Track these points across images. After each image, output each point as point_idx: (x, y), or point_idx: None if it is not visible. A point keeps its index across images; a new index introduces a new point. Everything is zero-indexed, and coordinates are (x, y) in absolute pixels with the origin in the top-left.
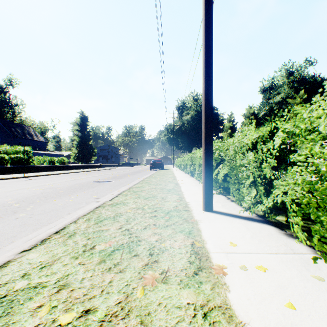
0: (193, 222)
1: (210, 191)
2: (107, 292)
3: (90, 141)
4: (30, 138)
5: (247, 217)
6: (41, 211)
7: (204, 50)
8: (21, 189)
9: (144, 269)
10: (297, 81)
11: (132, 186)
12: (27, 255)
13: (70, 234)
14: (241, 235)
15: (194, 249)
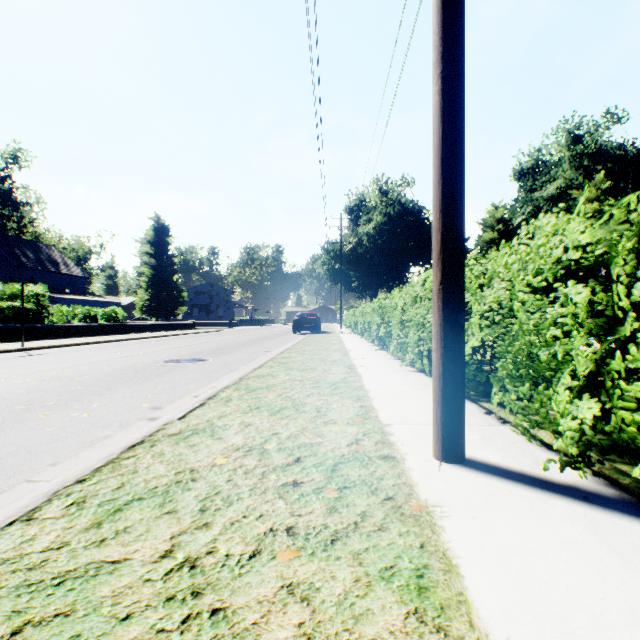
0: (419, 517)
1: (459, 404)
2: None
3: (173, 275)
4: (54, 270)
5: (581, 489)
6: None
7: None
8: None
9: None
10: (589, 155)
11: (247, 374)
12: None
13: None
14: (623, 604)
15: None
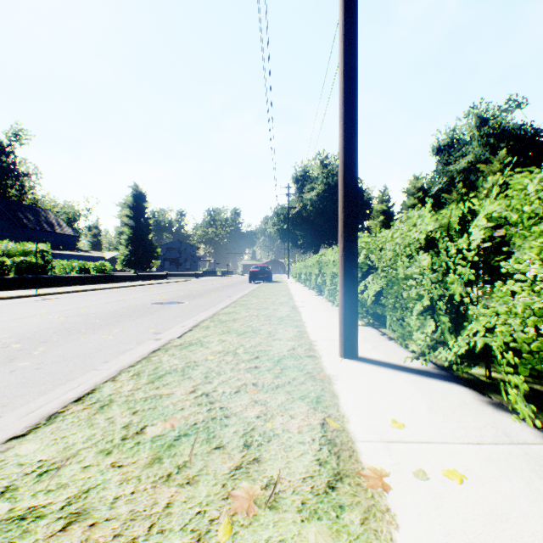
0: (323, 379)
1: (353, 323)
2: (159, 530)
3: (149, 234)
4: (50, 230)
5: (419, 369)
6: (57, 357)
7: (342, 76)
8: (28, 316)
9: (234, 477)
10: (495, 134)
11: (217, 312)
12: (17, 447)
13: (102, 403)
14: (411, 406)
15: (326, 433)
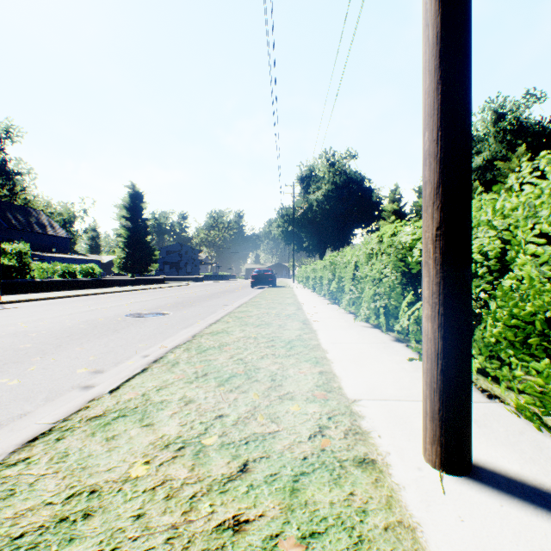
0: None
1: (465, 393)
2: None
3: (147, 236)
4: (41, 231)
5: None
6: None
7: None
8: None
9: None
10: (512, 130)
11: (201, 331)
12: None
13: None
14: None
15: None
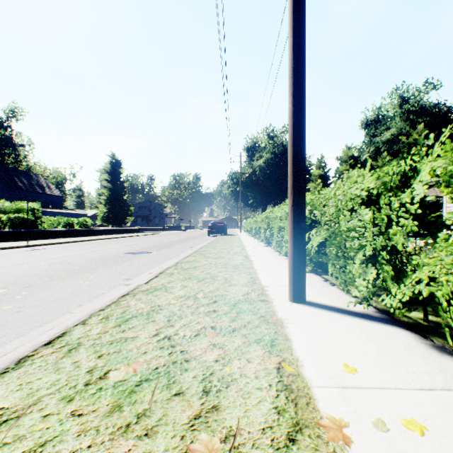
0: (276, 323)
1: (302, 271)
2: None
3: (124, 195)
4: (41, 191)
5: (362, 313)
6: (37, 301)
7: (292, 49)
8: (17, 264)
9: (193, 428)
10: (414, 111)
11: (180, 260)
12: None
13: (70, 346)
14: (359, 349)
15: (282, 378)
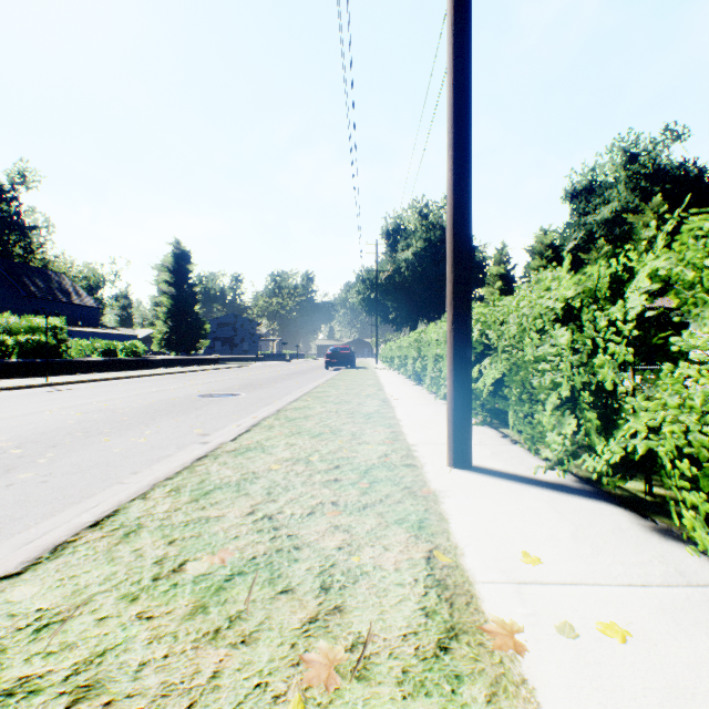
0: (427, 497)
1: (466, 421)
2: None
3: (194, 306)
4: (65, 300)
5: (555, 483)
6: (70, 466)
7: (452, 90)
8: (34, 412)
9: (307, 634)
10: (647, 175)
11: (284, 407)
12: (8, 591)
13: (127, 529)
14: (547, 533)
15: (434, 571)
